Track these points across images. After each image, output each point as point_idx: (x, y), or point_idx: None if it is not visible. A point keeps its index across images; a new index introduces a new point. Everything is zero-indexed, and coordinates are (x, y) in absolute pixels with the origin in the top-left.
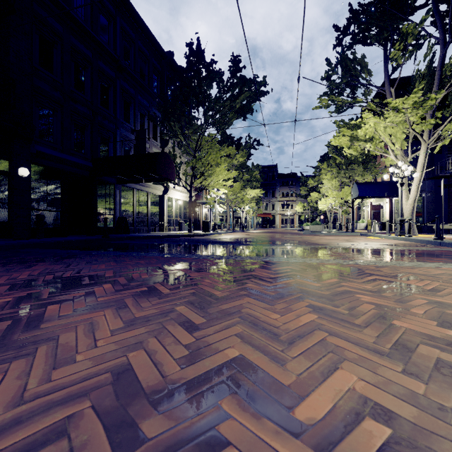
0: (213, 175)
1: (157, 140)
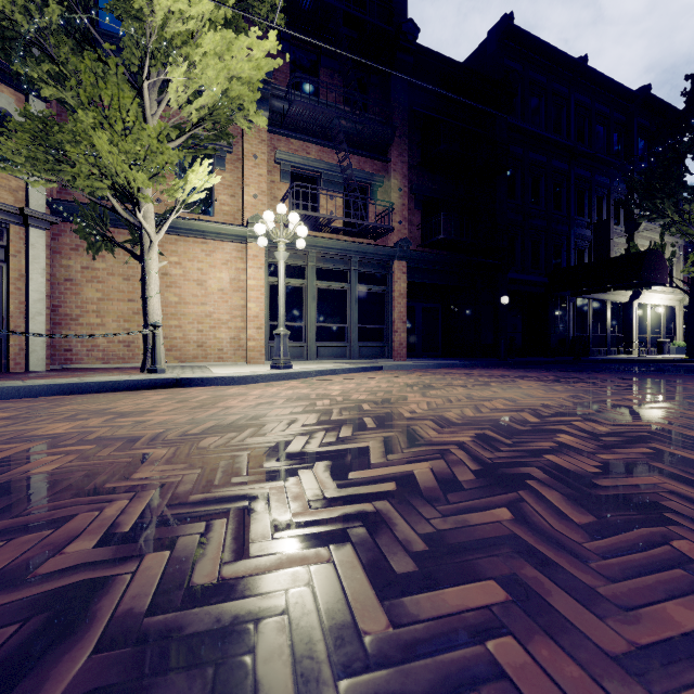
0: None
1: (619, 225)
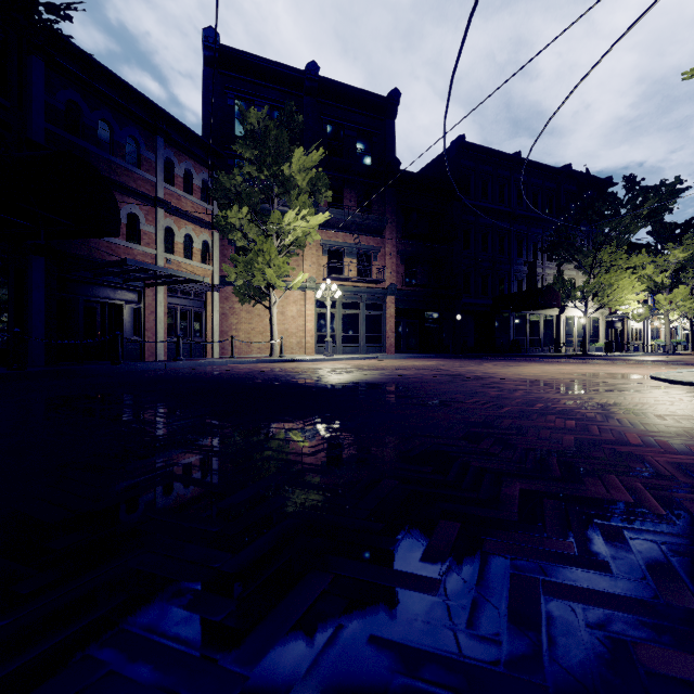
0: (605, 296)
1: (551, 261)
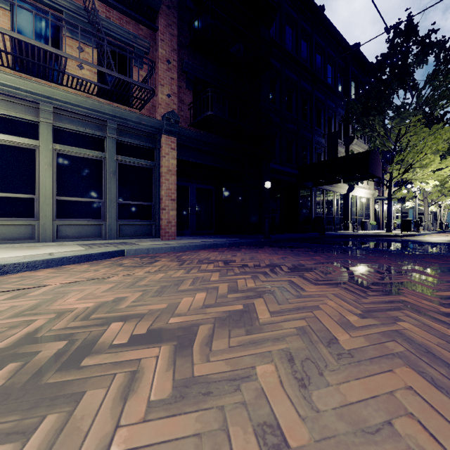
0: (430, 165)
1: (340, 139)
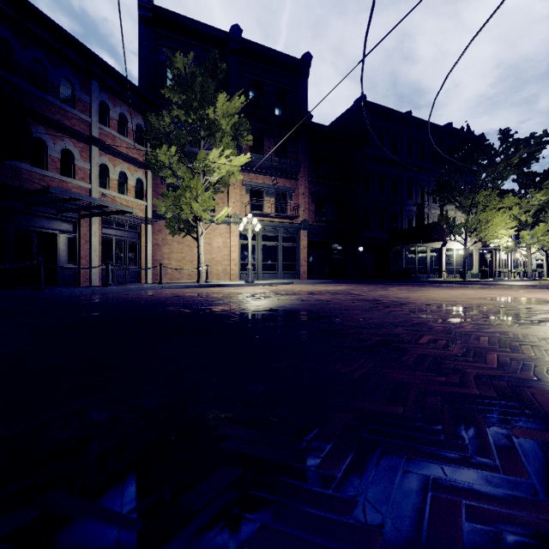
0: (483, 231)
1: (435, 202)
